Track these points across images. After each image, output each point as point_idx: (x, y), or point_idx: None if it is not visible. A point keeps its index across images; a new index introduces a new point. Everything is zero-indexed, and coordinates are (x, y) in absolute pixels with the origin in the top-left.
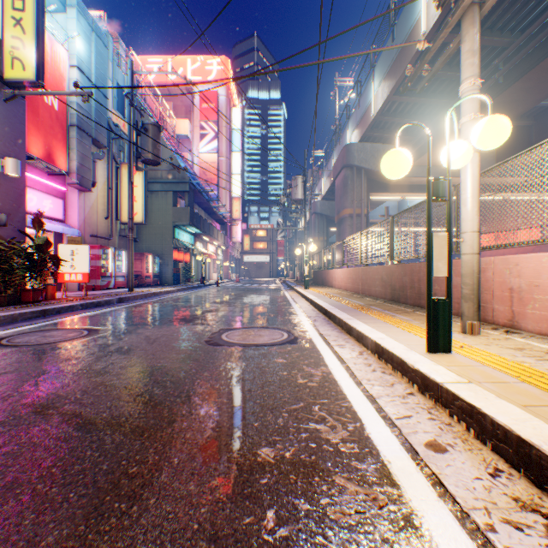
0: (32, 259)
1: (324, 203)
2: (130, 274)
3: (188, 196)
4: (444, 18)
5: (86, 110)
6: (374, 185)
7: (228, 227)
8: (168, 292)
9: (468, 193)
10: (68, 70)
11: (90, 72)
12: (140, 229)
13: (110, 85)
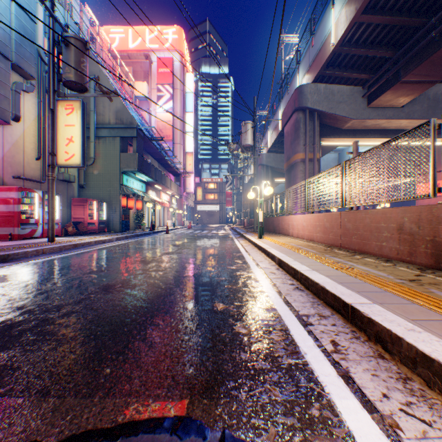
0: None
1: (270, 155)
2: (50, 221)
3: (136, 142)
4: None
5: (1, 26)
6: (326, 130)
7: (181, 178)
8: (101, 242)
9: None
10: None
11: None
12: (88, 175)
13: (41, 10)
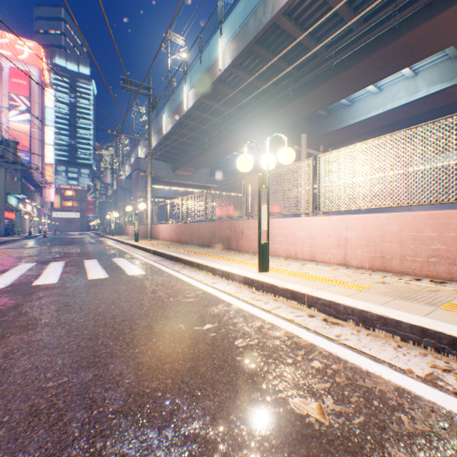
0: None
1: (128, 181)
2: None
3: (21, 173)
4: (172, 131)
5: None
6: (155, 180)
7: (43, 190)
8: (20, 239)
9: (149, 211)
10: None
11: None
12: None
13: None
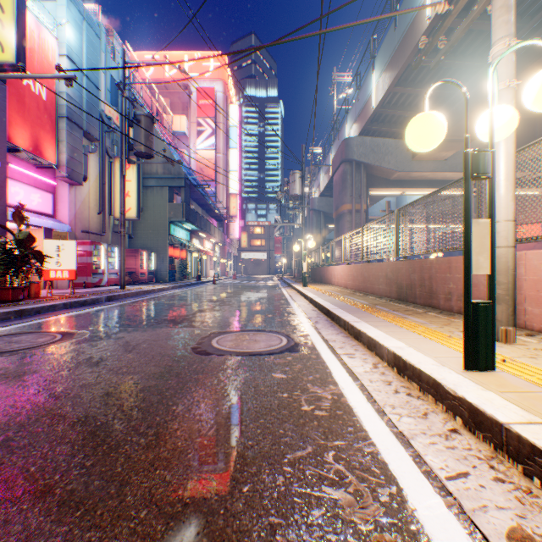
0: (10, 255)
1: (322, 199)
2: (122, 271)
3: (184, 192)
4: (451, 1)
5: (77, 101)
6: (373, 180)
7: (225, 224)
8: (162, 289)
9: (502, 174)
10: (58, 59)
11: (81, 62)
12: (135, 225)
13: (103, 76)
